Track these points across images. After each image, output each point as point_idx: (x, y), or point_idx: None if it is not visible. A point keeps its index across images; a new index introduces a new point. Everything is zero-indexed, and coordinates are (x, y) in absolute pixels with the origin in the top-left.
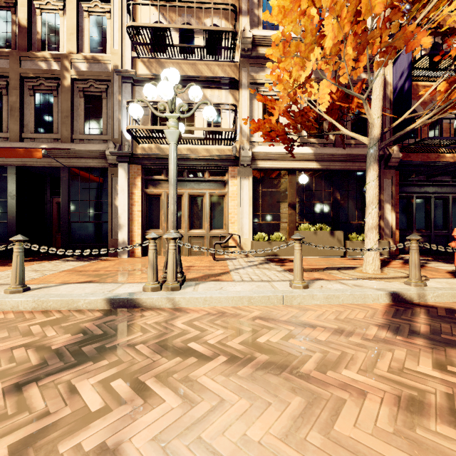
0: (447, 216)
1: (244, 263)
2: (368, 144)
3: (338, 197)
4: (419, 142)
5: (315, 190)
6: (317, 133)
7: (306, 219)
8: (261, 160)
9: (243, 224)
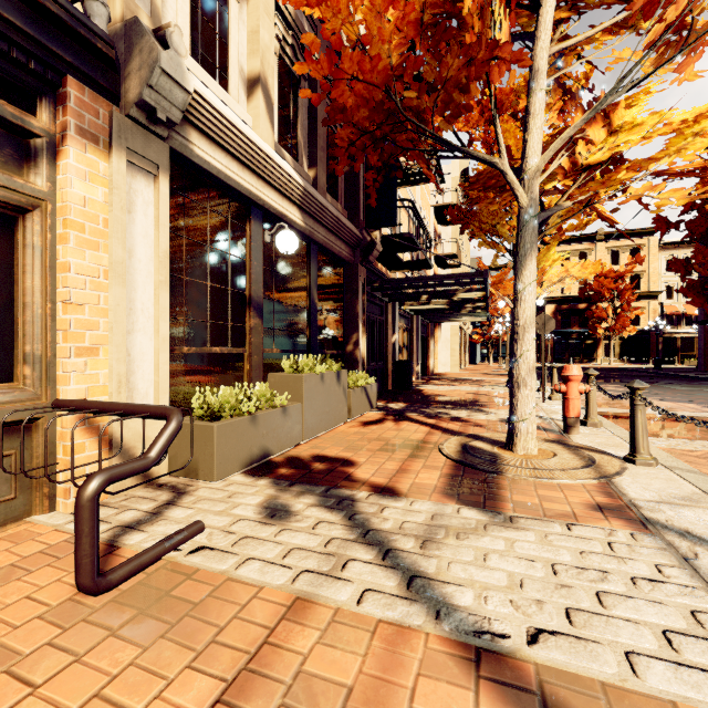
0: (375, 345)
1: (313, 540)
2: (523, 208)
3: (317, 300)
4: (398, 237)
5: (288, 276)
6: (290, 145)
7: (276, 344)
8: (199, 133)
9: (132, 355)
